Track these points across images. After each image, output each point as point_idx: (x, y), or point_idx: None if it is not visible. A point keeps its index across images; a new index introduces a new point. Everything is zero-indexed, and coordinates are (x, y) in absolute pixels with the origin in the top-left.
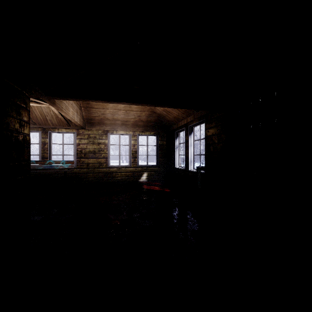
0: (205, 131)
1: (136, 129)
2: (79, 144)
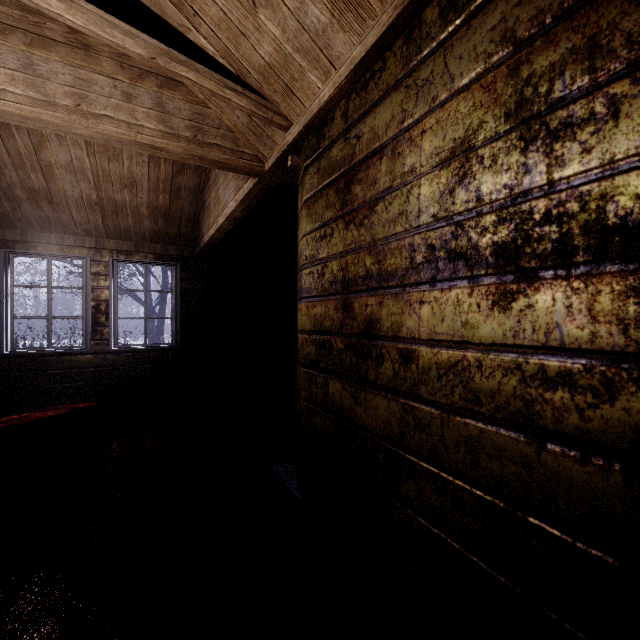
0: (180, 283)
1: None
2: None
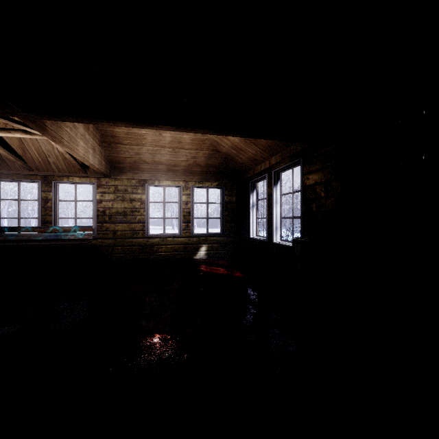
0: (302, 179)
1: (189, 178)
2: (100, 200)
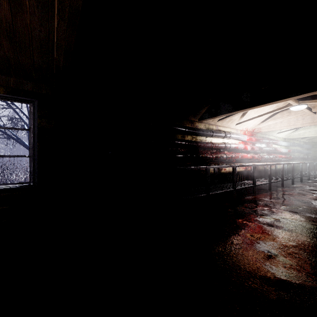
0: (38, 120)
1: None
2: None
